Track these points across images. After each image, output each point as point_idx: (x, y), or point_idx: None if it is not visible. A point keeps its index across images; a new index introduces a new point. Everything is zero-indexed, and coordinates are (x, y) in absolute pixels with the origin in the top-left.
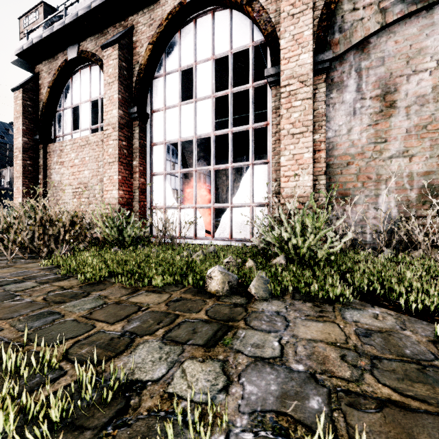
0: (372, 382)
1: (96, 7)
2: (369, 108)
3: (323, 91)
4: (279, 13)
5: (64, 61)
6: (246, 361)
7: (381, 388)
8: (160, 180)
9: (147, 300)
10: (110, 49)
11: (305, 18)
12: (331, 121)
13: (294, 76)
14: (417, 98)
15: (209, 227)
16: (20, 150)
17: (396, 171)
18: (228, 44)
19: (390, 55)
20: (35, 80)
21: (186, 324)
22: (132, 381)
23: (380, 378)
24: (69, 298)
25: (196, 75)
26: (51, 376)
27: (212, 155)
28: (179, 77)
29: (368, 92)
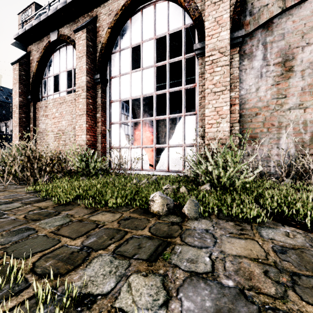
0: (296, 299)
1: (70, 2)
2: (272, 72)
3: (237, 60)
4: (204, 2)
5: (48, 42)
6: (183, 275)
7: (305, 306)
8: (117, 127)
9: (103, 219)
10: (80, 32)
11: (224, 5)
12: (243, 82)
13: (216, 48)
14: (310, 64)
15: (152, 162)
16: (17, 107)
17: (293, 119)
18: (166, 27)
19: (289, 32)
20: (27, 56)
21: (133, 239)
22: (85, 294)
23: (302, 295)
24: (44, 216)
25: (142, 50)
26: (16, 288)
27: (154, 109)
28: (130, 52)
29: (272, 60)
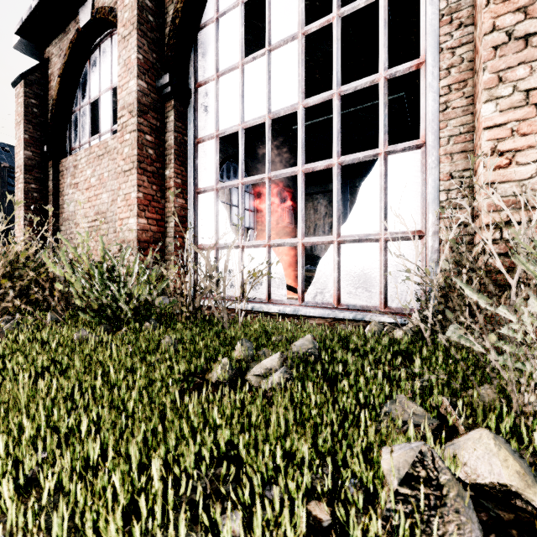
0: None
1: None
2: None
3: None
4: None
5: (75, 32)
6: None
7: None
8: (210, 199)
9: None
10: None
11: None
12: None
13: None
14: None
15: (292, 279)
16: (22, 169)
17: None
18: None
19: None
20: (43, 69)
21: None
22: None
23: None
24: None
25: (270, 2)
26: None
27: (299, 145)
28: (240, 14)
29: None
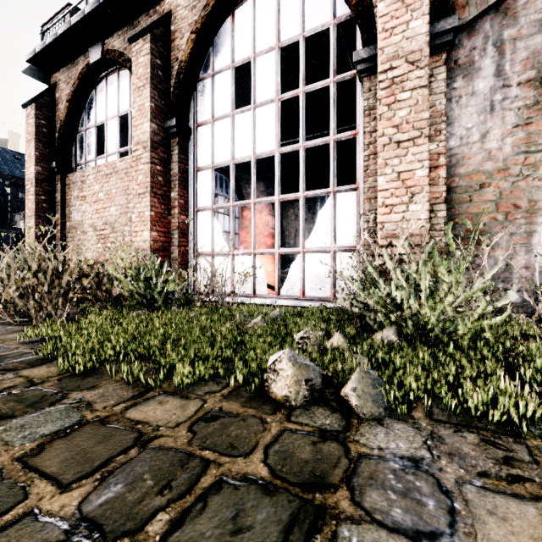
0: None
1: None
2: (516, 99)
3: (442, 78)
4: None
5: (85, 66)
6: None
7: None
8: (207, 217)
9: (157, 416)
10: (140, 41)
11: None
12: (454, 122)
13: (400, 55)
14: None
15: (273, 280)
16: (33, 182)
17: None
18: (299, 24)
19: None
20: (51, 93)
21: (221, 494)
22: None
23: None
24: (25, 407)
25: (255, 71)
26: None
27: (276, 181)
28: (232, 76)
29: (515, 76)
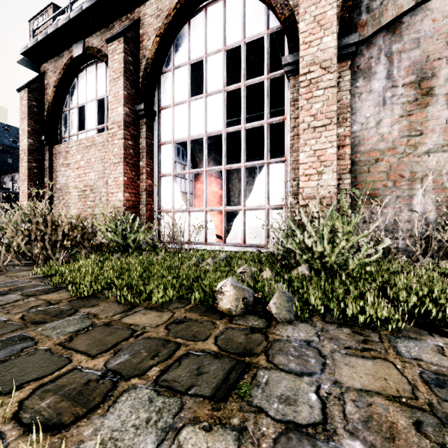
0: None
1: None
2: (401, 96)
3: (348, 79)
4: None
5: (69, 59)
6: (273, 430)
7: None
8: (168, 181)
9: (143, 321)
10: (115, 42)
11: None
12: (357, 112)
13: (316, 62)
14: None
15: (220, 232)
16: (26, 152)
17: (433, 167)
18: (241, 33)
19: (427, 36)
20: (40, 80)
21: (189, 358)
22: None
23: None
24: (52, 317)
25: (206, 68)
26: None
27: (223, 154)
28: (188, 71)
29: (400, 79)
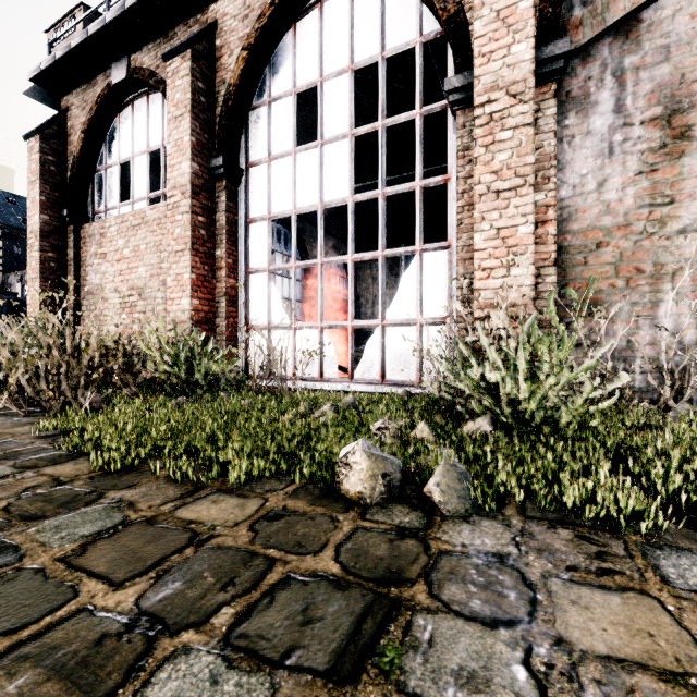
0: None
1: None
2: (639, 141)
3: (551, 114)
4: None
5: (105, 87)
6: None
7: None
8: (262, 280)
9: (212, 515)
10: (177, 59)
11: None
12: (566, 168)
13: (500, 85)
14: None
15: (345, 361)
16: (37, 235)
17: (692, 256)
18: (378, 42)
19: (681, 42)
20: (61, 121)
21: (290, 589)
22: None
23: None
24: (57, 507)
25: (322, 99)
26: None
27: (349, 236)
28: (293, 104)
29: (638, 113)
